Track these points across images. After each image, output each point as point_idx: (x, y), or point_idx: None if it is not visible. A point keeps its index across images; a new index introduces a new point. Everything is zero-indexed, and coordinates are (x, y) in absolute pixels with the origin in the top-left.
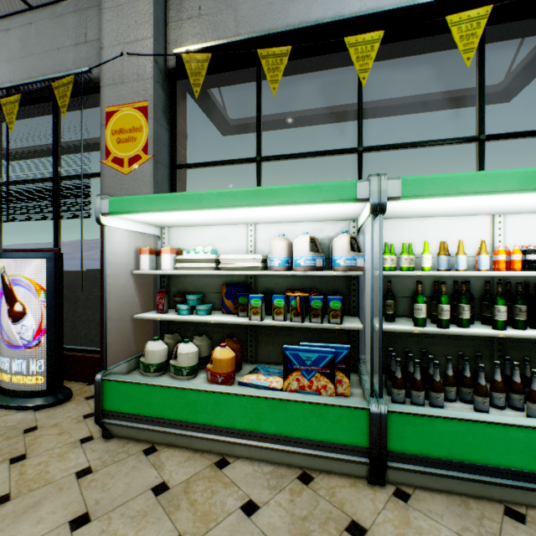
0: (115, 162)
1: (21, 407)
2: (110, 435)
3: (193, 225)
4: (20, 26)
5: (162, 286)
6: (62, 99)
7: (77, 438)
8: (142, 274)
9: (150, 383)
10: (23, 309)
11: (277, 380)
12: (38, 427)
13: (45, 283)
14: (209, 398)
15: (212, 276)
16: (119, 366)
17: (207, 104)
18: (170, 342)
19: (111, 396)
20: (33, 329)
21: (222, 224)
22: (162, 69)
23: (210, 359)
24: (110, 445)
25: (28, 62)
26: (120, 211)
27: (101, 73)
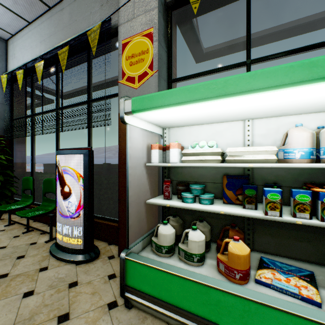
0: (128, 80)
1: (68, 260)
2: (130, 305)
3: (191, 124)
4: (69, 4)
5: (163, 176)
6: (93, 42)
7: (105, 301)
8: (148, 166)
9: (169, 271)
10: (69, 190)
11: (303, 285)
12: (78, 283)
13: (82, 172)
14: (236, 302)
15: (207, 168)
16: (136, 244)
17: (190, 34)
18: (174, 224)
19: (133, 274)
20: (75, 205)
21: (219, 121)
22: (162, 2)
23: (220, 250)
24: (132, 317)
25: (73, 26)
26: (140, 108)
27: (118, 16)
